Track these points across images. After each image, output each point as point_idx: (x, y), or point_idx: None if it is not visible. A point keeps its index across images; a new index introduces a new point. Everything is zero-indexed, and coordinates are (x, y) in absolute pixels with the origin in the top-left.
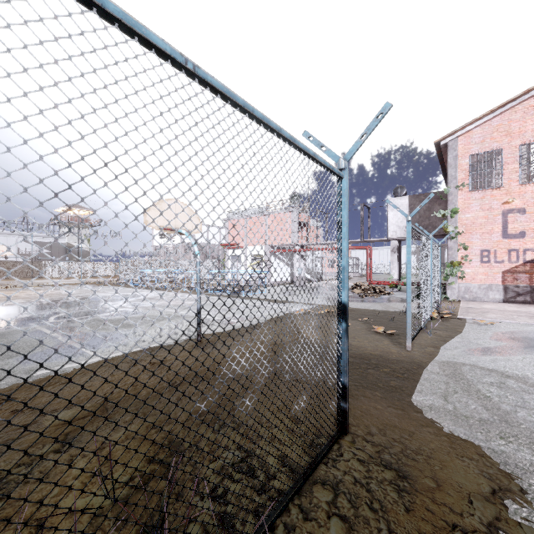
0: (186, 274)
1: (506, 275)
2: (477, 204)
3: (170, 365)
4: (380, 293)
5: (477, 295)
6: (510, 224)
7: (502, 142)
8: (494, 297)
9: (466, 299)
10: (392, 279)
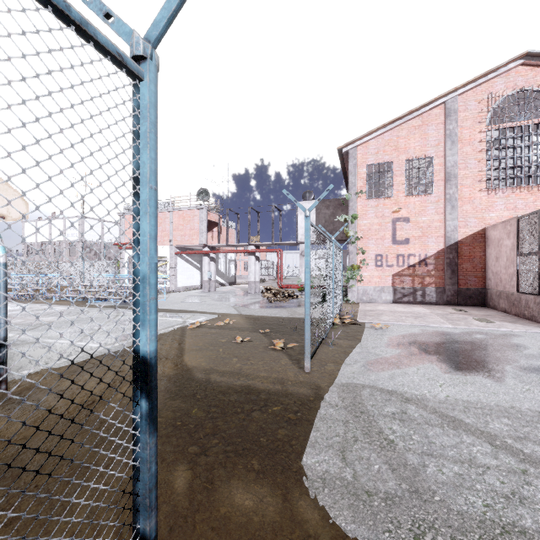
0: None
1: (395, 278)
2: (373, 212)
3: None
4: (289, 297)
5: (373, 297)
6: (398, 232)
7: (392, 155)
8: (386, 298)
9: (364, 301)
10: (301, 282)
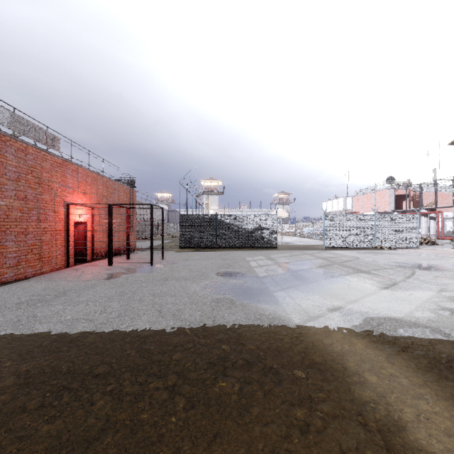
0: (252, 227)
1: None
2: None
3: (251, 232)
4: (424, 243)
5: None
6: None
7: None
8: None
9: None
10: None
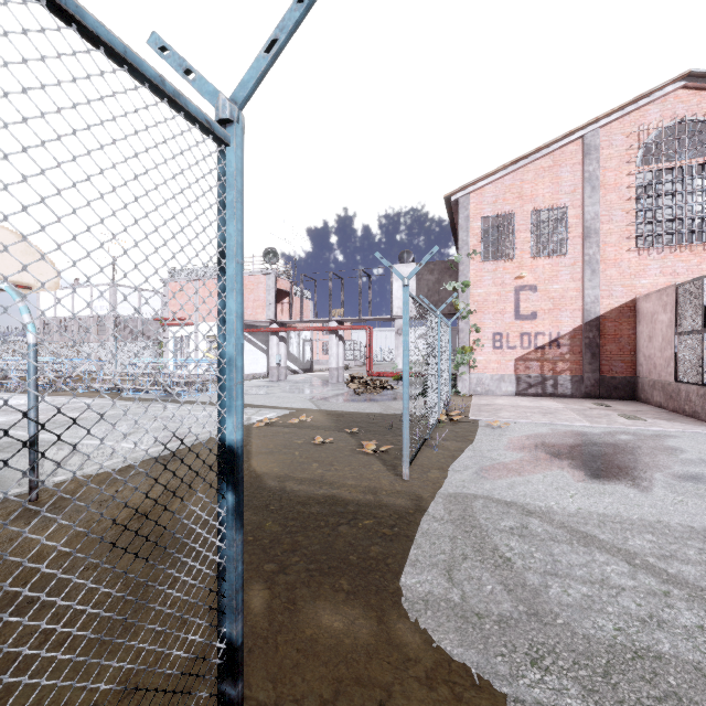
0: None
1: (519, 363)
2: (490, 278)
3: None
4: (381, 388)
5: (490, 388)
6: (522, 303)
7: (515, 205)
8: (507, 389)
9: (479, 392)
10: (397, 369)
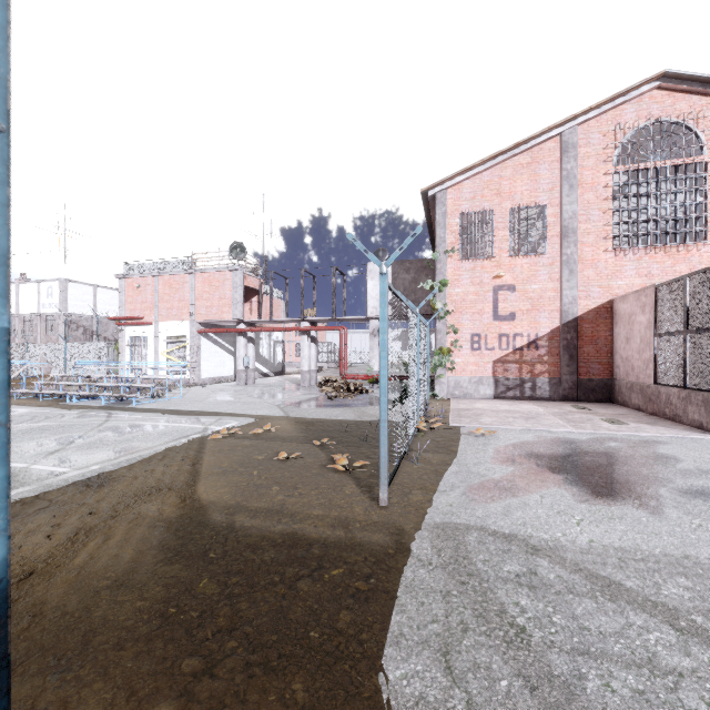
0: None
1: (497, 366)
2: (468, 277)
3: None
4: (355, 391)
5: (468, 391)
6: (500, 304)
7: (493, 202)
8: (485, 393)
9: (456, 396)
10: (372, 371)
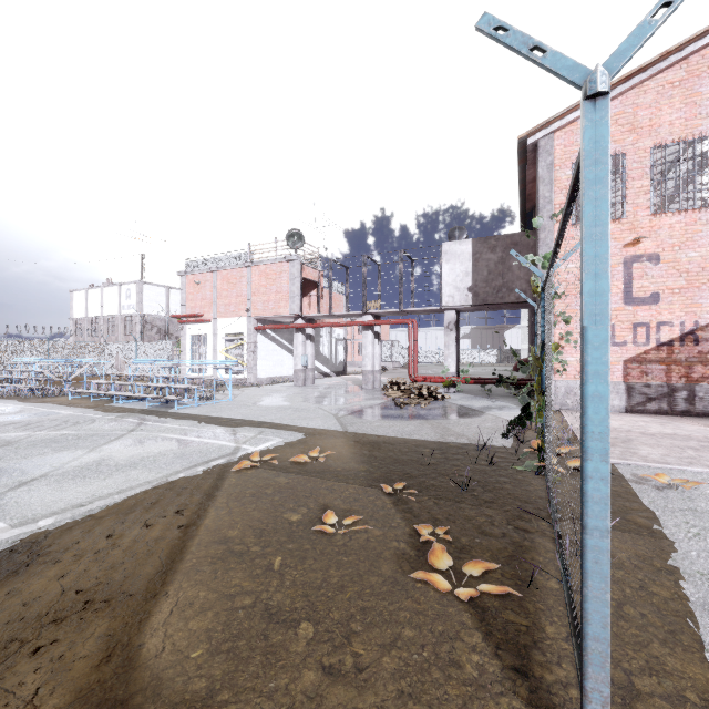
0: None
1: (631, 367)
2: None
3: None
4: (429, 397)
5: None
6: (636, 281)
7: (624, 142)
8: (611, 404)
9: (568, 407)
10: (447, 372)
